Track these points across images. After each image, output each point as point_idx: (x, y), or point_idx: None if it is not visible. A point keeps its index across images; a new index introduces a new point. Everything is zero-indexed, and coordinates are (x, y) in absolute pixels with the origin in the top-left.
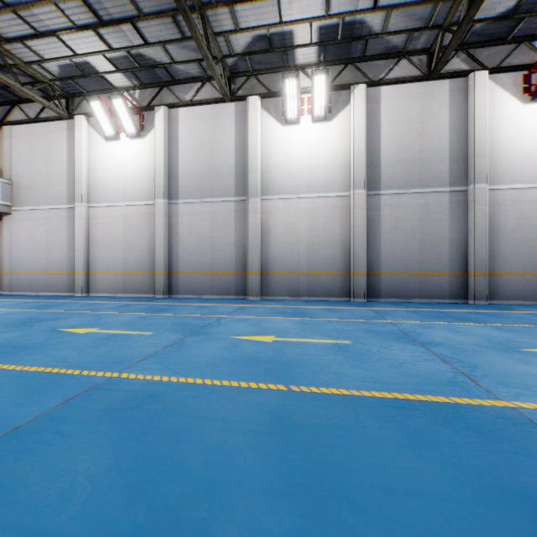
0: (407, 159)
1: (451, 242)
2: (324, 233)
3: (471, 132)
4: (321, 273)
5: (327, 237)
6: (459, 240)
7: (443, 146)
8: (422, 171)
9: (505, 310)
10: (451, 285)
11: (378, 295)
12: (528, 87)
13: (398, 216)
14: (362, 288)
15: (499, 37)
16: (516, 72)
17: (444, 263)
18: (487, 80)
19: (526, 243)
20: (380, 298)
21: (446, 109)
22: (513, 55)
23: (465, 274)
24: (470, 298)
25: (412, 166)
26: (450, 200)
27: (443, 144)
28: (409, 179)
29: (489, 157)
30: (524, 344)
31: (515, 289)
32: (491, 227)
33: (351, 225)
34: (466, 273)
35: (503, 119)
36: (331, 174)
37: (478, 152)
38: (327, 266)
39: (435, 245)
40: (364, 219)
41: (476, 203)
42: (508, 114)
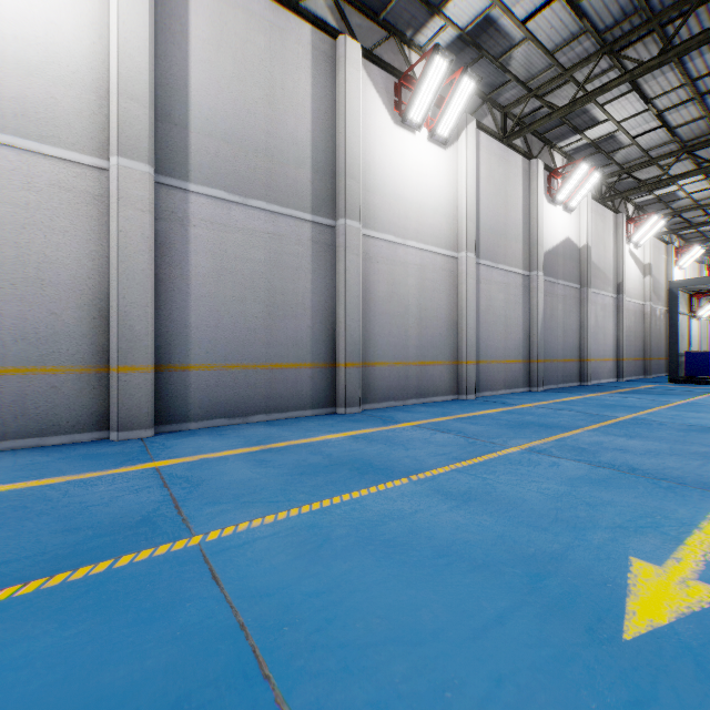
0: (244, 137)
1: (315, 309)
2: (21, 254)
3: (341, 131)
4: (11, 368)
5: (34, 268)
6: (325, 308)
7: (303, 139)
8: (270, 171)
9: (391, 422)
10: (315, 385)
11: (185, 416)
12: (400, 103)
13: (226, 248)
14: (144, 403)
15: (373, 7)
16: (389, 74)
17: (304, 345)
18: (360, 59)
19: (398, 320)
20: (188, 421)
21: (308, 76)
22: (386, 49)
23: (333, 365)
24: (340, 404)
25: (253, 154)
26: (314, 238)
27: (303, 136)
28: (248, 177)
29: (361, 184)
30: (573, 574)
31: (388, 386)
32: (363, 293)
33: (113, 244)
34: (335, 364)
35: (375, 134)
36: (46, 91)
37: (350, 168)
38: (34, 349)
39: (292, 313)
40: (148, 236)
41: (347, 250)
42: (381, 130)
